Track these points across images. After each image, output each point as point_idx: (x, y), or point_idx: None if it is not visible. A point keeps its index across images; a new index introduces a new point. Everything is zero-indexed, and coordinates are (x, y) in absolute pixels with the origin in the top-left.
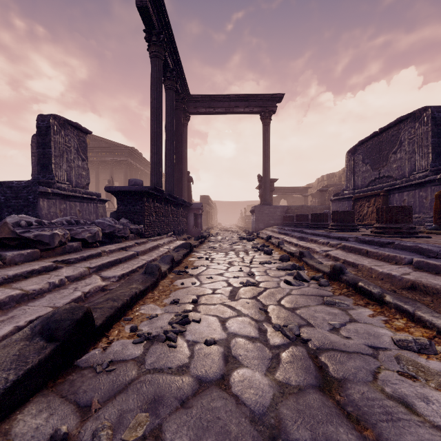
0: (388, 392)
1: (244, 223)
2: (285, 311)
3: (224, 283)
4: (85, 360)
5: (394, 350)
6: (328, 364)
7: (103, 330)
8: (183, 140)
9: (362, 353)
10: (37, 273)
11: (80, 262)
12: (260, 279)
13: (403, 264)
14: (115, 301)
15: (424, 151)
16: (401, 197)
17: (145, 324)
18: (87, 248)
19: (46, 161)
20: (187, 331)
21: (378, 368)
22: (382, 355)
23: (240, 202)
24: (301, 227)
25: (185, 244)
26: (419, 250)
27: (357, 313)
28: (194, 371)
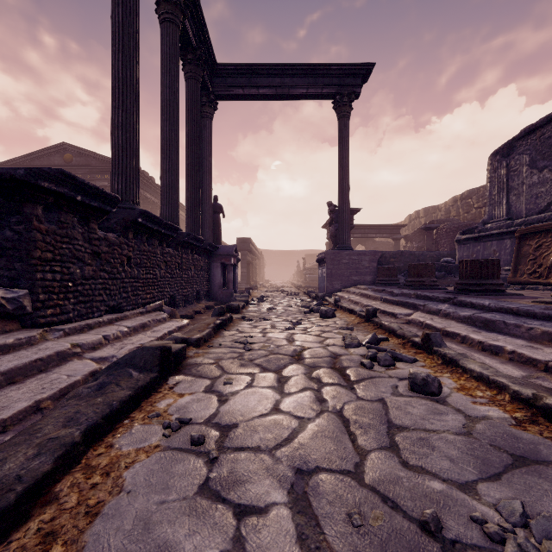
0: None
1: (304, 280)
2: None
3: None
4: None
5: None
6: None
7: None
8: (205, 140)
9: None
10: None
11: None
12: None
13: None
14: None
15: None
16: None
17: None
18: None
19: None
20: None
21: None
22: None
23: (295, 251)
24: (423, 287)
25: (143, 355)
26: None
27: None
28: None
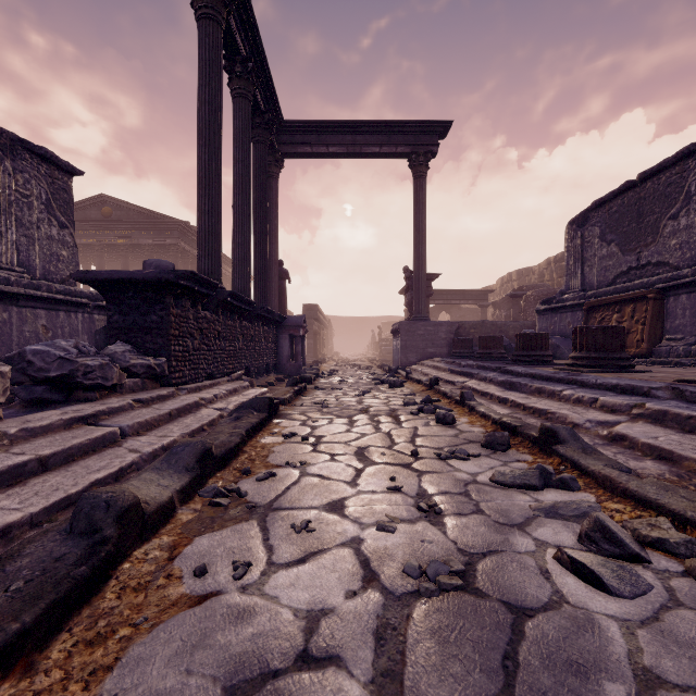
0: None
1: (379, 353)
2: None
3: (348, 564)
4: None
5: None
6: None
7: None
8: (271, 202)
9: None
10: None
11: None
12: (466, 538)
13: None
14: None
15: None
16: (695, 301)
17: None
18: None
19: None
20: None
21: None
22: None
23: (370, 318)
24: (491, 359)
25: (258, 402)
26: None
27: None
28: None
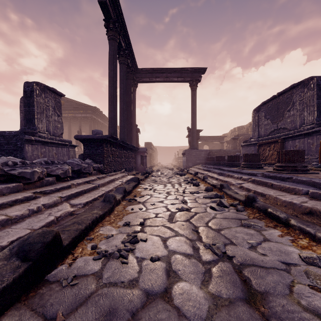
0: (303, 304)
1: (177, 162)
2: (212, 232)
3: (164, 209)
4: (54, 275)
5: (302, 265)
6: (251, 278)
7: (70, 248)
8: (133, 101)
9: (277, 269)
10: (20, 201)
11: (54, 193)
12: (191, 205)
13: (301, 194)
14: (80, 224)
15: (311, 109)
16: (294, 143)
17: (103, 242)
18: (60, 182)
19: (30, 116)
20: (136, 249)
21: (292, 282)
22: (294, 270)
23: (174, 147)
24: (220, 165)
25: (134, 179)
26: (313, 183)
27: (269, 234)
28: (142, 285)
